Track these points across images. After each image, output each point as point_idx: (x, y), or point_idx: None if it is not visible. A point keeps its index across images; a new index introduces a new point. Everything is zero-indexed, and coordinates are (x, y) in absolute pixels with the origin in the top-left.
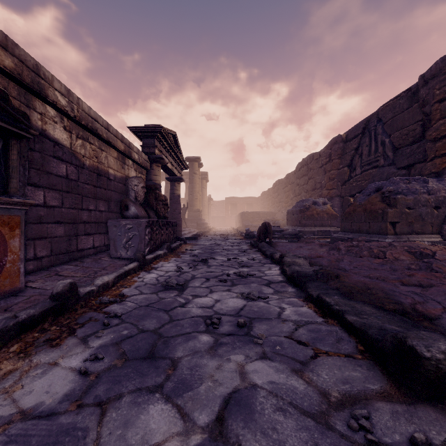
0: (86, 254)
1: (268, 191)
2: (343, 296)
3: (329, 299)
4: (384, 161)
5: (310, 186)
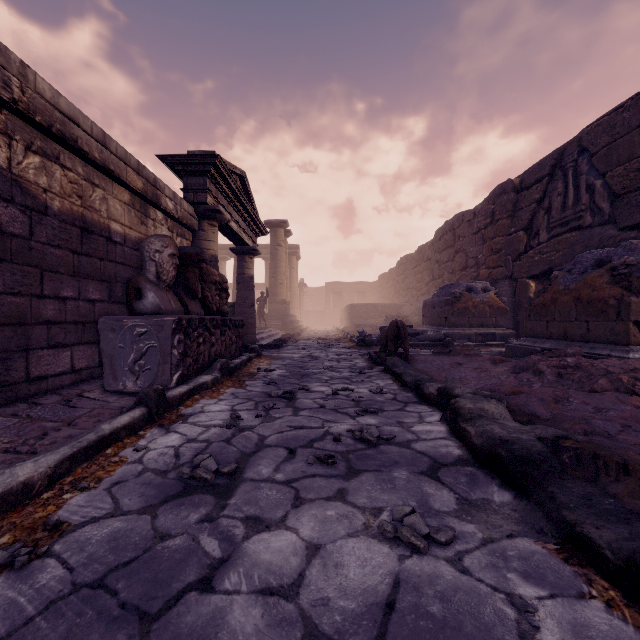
0: (53, 384)
1: (390, 272)
2: None
3: None
4: (592, 218)
5: (458, 263)
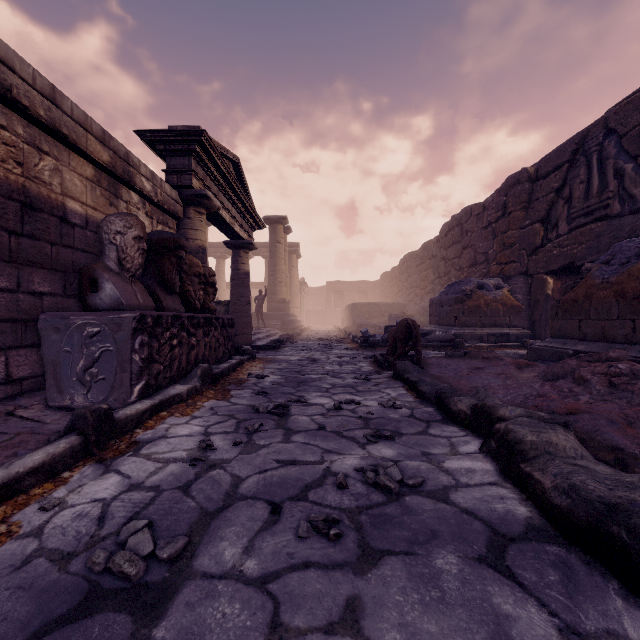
0: None
1: (392, 271)
2: None
3: None
4: (621, 206)
5: (466, 259)
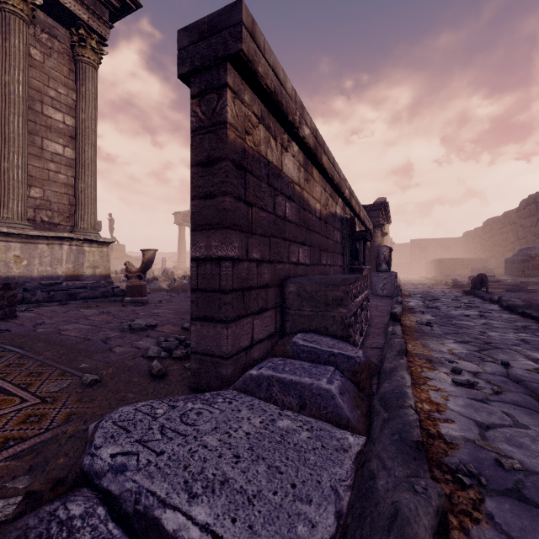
0: None
1: (475, 231)
2: (537, 312)
3: (527, 311)
4: None
5: None
